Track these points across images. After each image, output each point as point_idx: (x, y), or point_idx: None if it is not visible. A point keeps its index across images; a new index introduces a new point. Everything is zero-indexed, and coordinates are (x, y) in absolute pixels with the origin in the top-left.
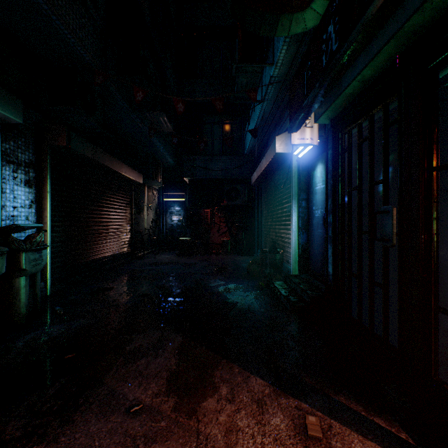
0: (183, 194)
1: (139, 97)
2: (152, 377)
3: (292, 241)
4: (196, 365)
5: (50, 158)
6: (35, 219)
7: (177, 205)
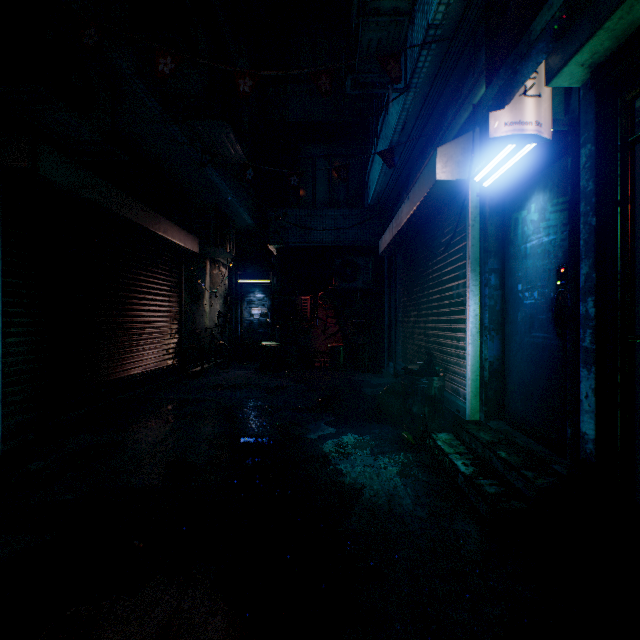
0: (269, 273)
1: (167, 69)
2: None
3: (470, 354)
4: None
5: None
6: None
7: (259, 290)
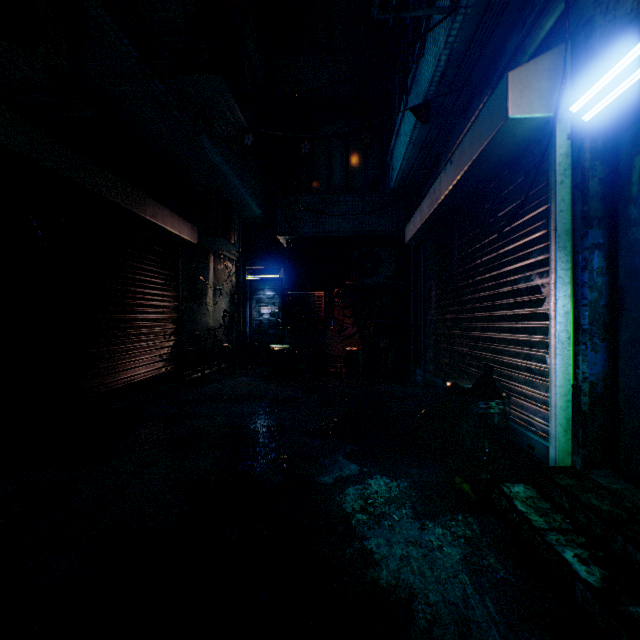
0: (279, 269)
1: None
2: None
3: (557, 370)
4: None
5: None
6: None
7: (269, 287)
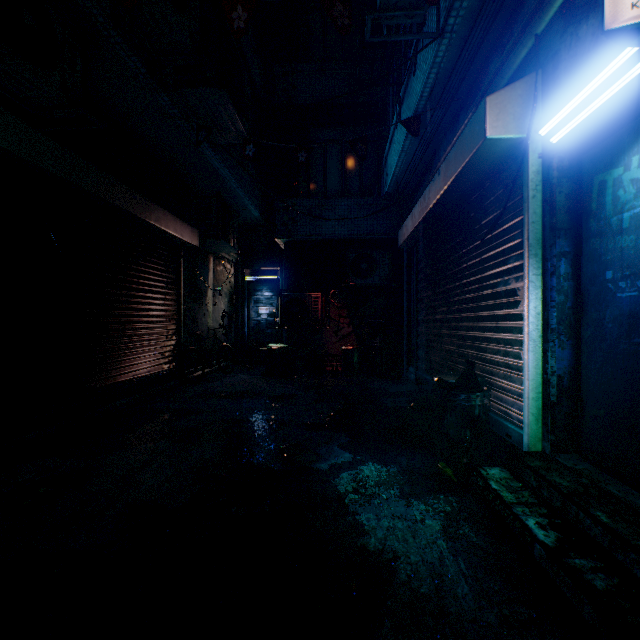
0: (277, 270)
1: None
2: None
3: (529, 365)
4: None
5: None
6: None
7: (267, 288)
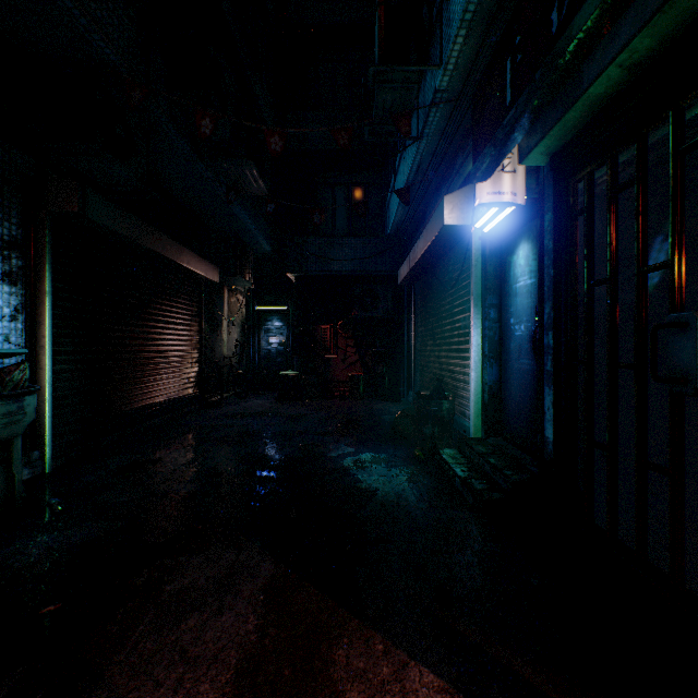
0: (287, 301)
1: (205, 127)
2: (207, 665)
3: (473, 379)
4: (297, 634)
5: (51, 234)
6: (22, 340)
7: (277, 318)
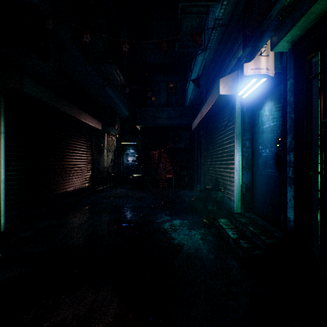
0: (136, 140)
1: (87, 40)
2: None
3: (236, 180)
4: None
5: (4, 100)
6: None
7: (131, 148)
